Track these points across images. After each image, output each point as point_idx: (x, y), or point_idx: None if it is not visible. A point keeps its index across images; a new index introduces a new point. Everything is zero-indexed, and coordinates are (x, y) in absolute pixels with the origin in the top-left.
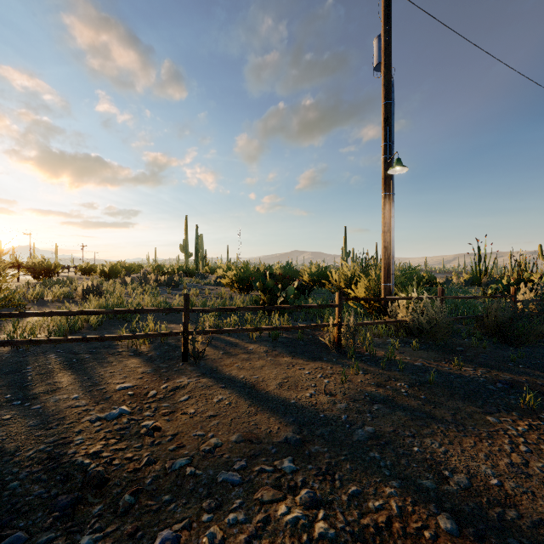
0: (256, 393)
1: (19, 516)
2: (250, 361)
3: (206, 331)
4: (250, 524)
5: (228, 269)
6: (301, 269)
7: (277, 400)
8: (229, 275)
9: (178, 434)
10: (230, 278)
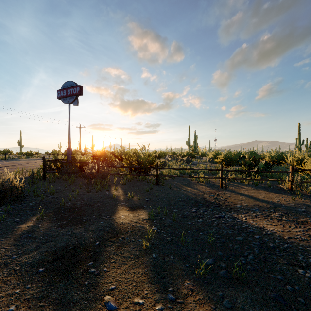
0: (254, 198)
1: (208, 205)
2: (247, 191)
3: (229, 178)
4: (264, 214)
5: (215, 154)
6: (262, 154)
7: (264, 200)
8: (220, 157)
9: (233, 202)
10: (220, 159)
